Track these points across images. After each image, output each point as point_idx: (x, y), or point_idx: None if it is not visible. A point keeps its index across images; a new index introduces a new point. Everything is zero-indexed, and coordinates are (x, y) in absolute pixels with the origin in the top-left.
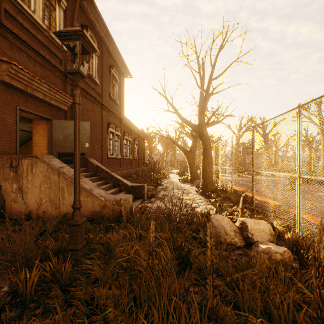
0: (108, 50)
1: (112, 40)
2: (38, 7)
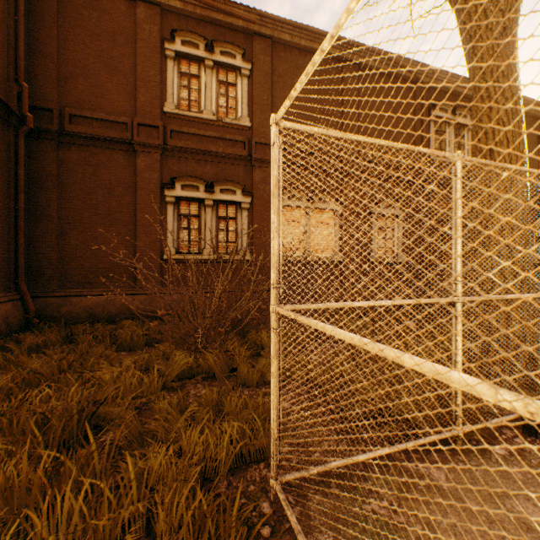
0: (533, 117)
1: (539, 105)
2: (450, 149)
